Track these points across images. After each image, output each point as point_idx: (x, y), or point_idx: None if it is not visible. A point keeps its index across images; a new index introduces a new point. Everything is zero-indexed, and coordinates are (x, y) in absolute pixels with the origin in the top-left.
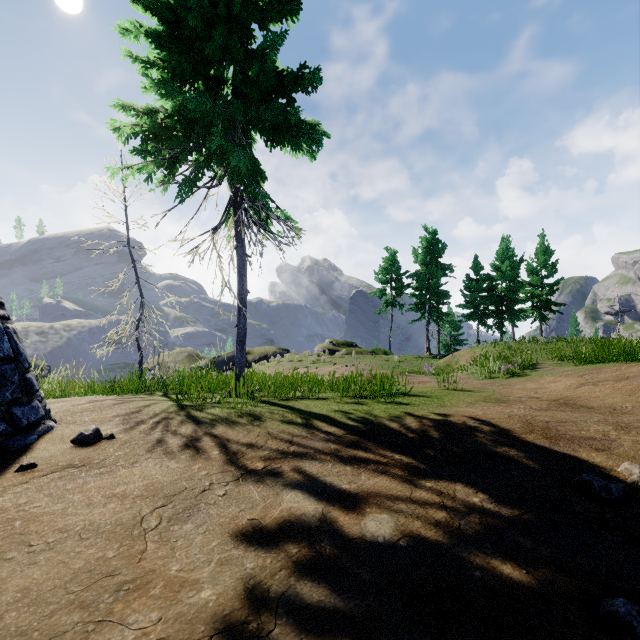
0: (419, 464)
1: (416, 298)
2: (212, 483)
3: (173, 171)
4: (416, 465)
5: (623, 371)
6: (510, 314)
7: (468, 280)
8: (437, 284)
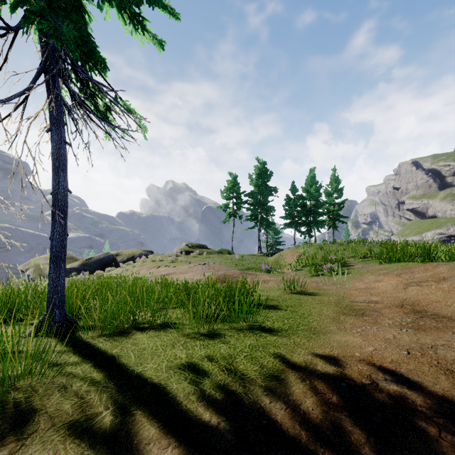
0: None
1: (251, 211)
2: None
3: None
4: None
5: (434, 271)
6: (316, 223)
7: (288, 198)
8: (266, 201)
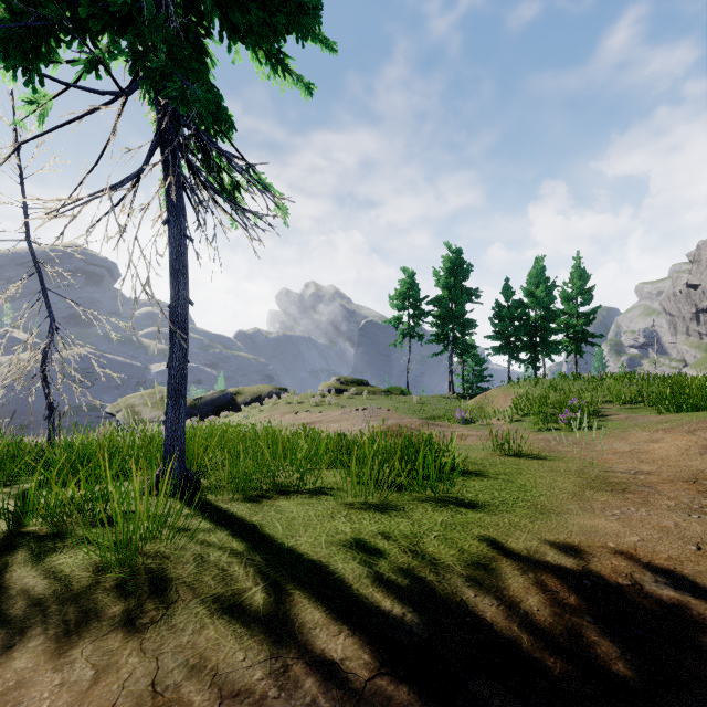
0: None
1: (437, 328)
2: None
3: None
4: None
5: None
6: (546, 346)
7: (498, 307)
8: (462, 311)
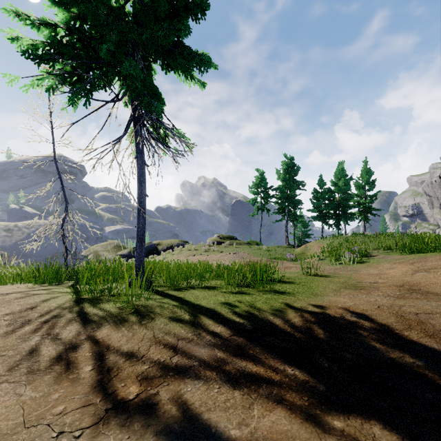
0: (317, 383)
1: (278, 205)
2: (61, 432)
3: (76, 86)
4: (314, 385)
5: None
6: (345, 216)
7: (315, 192)
8: (293, 195)
